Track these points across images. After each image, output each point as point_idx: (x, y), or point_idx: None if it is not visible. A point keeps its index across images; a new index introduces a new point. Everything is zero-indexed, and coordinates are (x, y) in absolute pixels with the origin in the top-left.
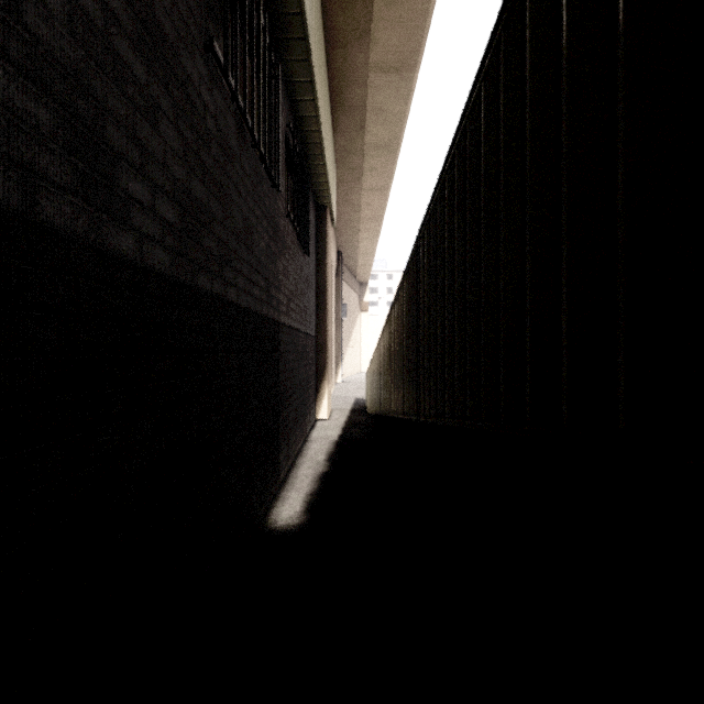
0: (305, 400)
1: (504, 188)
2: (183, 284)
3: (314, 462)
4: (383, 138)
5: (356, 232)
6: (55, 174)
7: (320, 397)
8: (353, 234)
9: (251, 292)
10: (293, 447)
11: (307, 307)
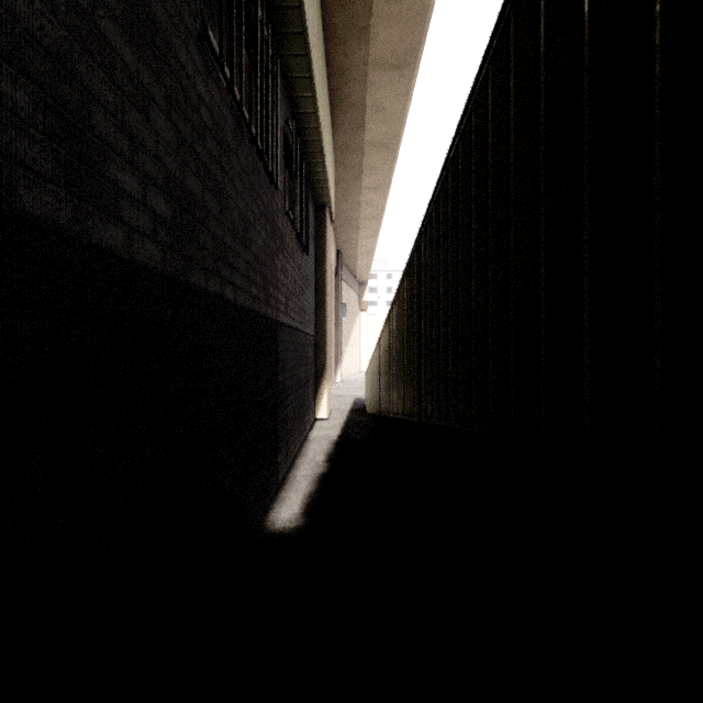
0: (304, 400)
1: (514, 175)
2: (176, 281)
3: (312, 463)
4: (382, 136)
5: (356, 231)
6: (34, 161)
7: (319, 397)
8: (353, 233)
9: (248, 290)
10: (291, 447)
11: (306, 306)
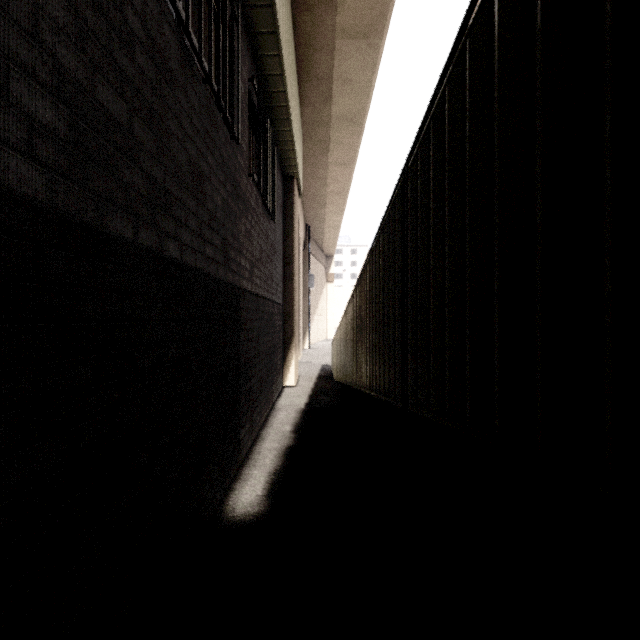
0: (271, 369)
1: None
2: (78, 222)
3: (279, 434)
4: (349, 109)
5: (323, 206)
6: None
7: (287, 364)
8: (320, 208)
9: (201, 250)
10: (257, 418)
11: (273, 275)
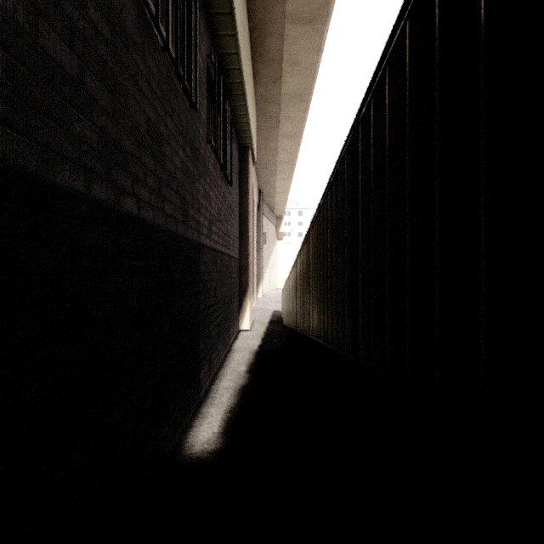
0: (228, 315)
1: None
2: (17, 171)
3: (235, 373)
4: (297, 88)
5: (274, 174)
6: None
7: (243, 311)
8: (271, 176)
9: (160, 207)
10: (215, 360)
11: (230, 232)
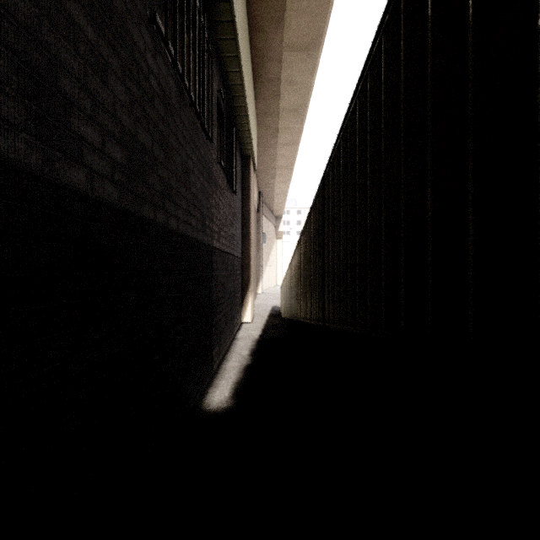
0: (233, 308)
1: (404, 124)
2: (130, 213)
3: (239, 356)
4: (294, 103)
5: (273, 177)
6: (9, 113)
7: (245, 305)
8: (271, 179)
9: (189, 221)
10: (223, 344)
11: (234, 235)
